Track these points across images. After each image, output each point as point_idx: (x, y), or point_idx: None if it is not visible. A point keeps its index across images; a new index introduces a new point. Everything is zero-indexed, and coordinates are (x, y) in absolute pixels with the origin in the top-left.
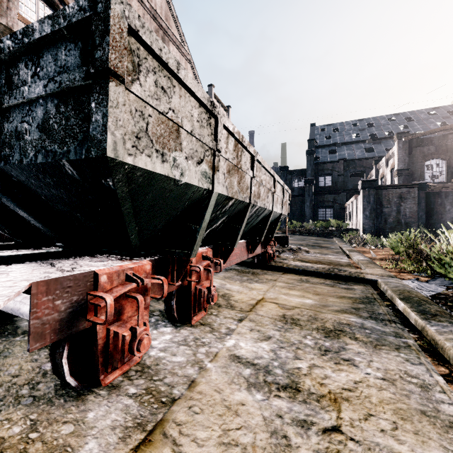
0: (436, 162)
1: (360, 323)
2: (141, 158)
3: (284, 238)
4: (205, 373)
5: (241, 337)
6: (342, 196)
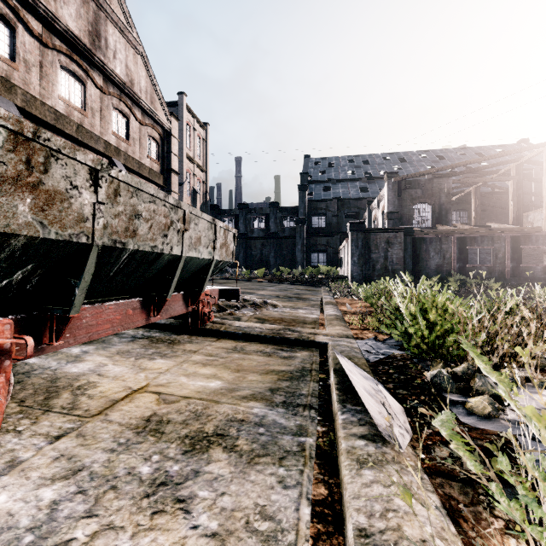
0: (423, 206)
1: (261, 416)
2: None
3: (235, 290)
4: None
5: (16, 481)
6: (335, 239)
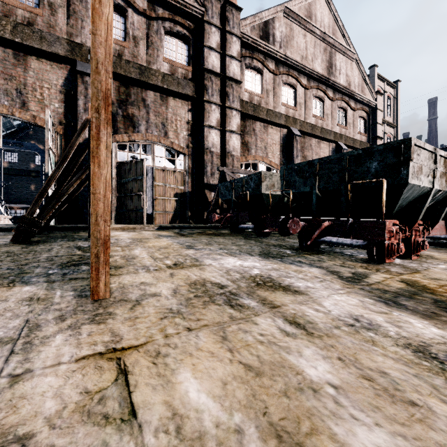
0: None
1: None
2: (412, 181)
3: None
4: (431, 269)
5: None
6: None
